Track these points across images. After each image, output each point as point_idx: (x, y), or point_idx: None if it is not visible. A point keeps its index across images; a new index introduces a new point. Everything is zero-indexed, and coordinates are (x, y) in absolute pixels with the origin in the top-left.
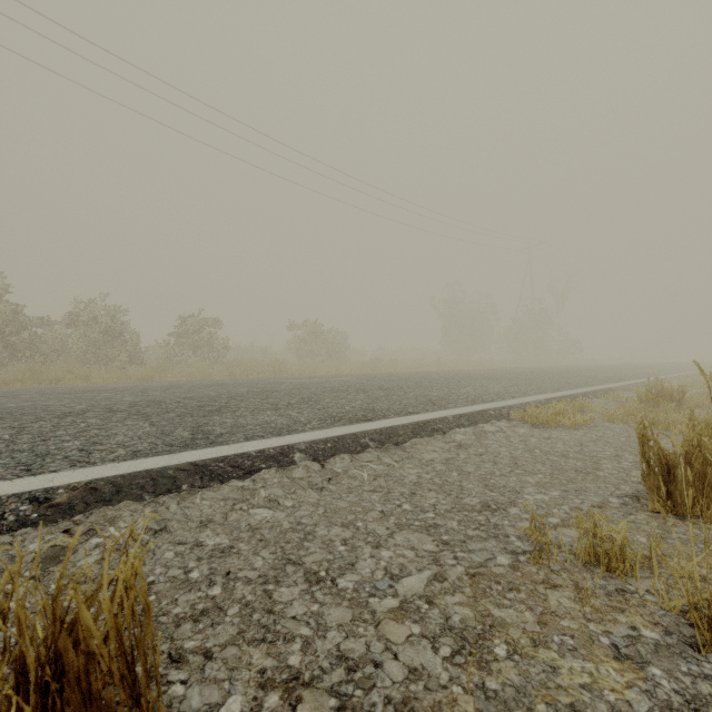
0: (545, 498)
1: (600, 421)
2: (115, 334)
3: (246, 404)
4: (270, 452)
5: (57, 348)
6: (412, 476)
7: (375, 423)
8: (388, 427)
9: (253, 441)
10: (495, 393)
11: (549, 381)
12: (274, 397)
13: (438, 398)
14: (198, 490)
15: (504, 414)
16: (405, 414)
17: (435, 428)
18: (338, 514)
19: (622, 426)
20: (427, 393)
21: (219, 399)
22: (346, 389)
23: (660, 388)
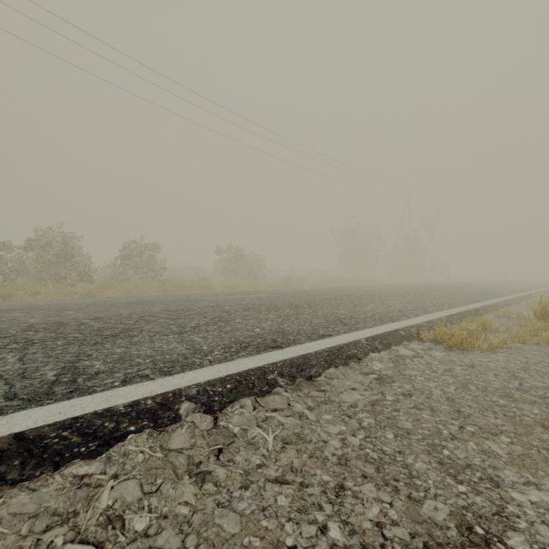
0: (547, 502)
1: (509, 340)
2: (66, 256)
3: (152, 326)
4: (147, 404)
5: (16, 268)
6: (333, 441)
7: (285, 351)
8: (300, 357)
9: (130, 385)
10: (397, 310)
11: (437, 297)
12: (185, 317)
13: (347, 317)
14: (4, 491)
15: (414, 334)
16: (316, 337)
17: (350, 355)
18: None
19: (537, 348)
20: (335, 310)
21: (127, 320)
22: (258, 307)
23: None
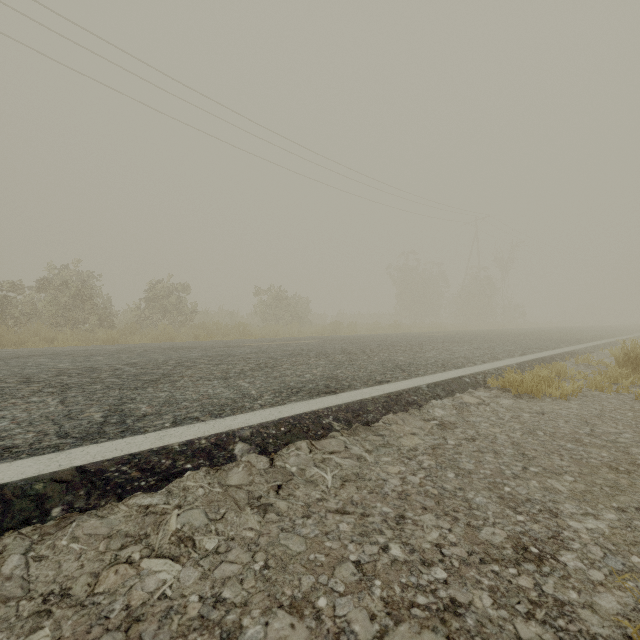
0: (603, 528)
1: (585, 388)
2: (84, 298)
3: (193, 371)
4: (202, 443)
5: (28, 312)
6: (393, 480)
7: (339, 396)
8: (356, 402)
9: (181, 426)
10: (463, 357)
11: (509, 343)
12: (227, 363)
13: (406, 363)
14: (75, 517)
15: (480, 381)
16: (373, 383)
17: (409, 401)
18: (287, 572)
19: (615, 396)
20: (392, 357)
21: (165, 366)
22: (307, 353)
23: (638, 352)
